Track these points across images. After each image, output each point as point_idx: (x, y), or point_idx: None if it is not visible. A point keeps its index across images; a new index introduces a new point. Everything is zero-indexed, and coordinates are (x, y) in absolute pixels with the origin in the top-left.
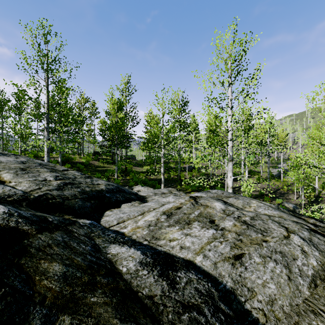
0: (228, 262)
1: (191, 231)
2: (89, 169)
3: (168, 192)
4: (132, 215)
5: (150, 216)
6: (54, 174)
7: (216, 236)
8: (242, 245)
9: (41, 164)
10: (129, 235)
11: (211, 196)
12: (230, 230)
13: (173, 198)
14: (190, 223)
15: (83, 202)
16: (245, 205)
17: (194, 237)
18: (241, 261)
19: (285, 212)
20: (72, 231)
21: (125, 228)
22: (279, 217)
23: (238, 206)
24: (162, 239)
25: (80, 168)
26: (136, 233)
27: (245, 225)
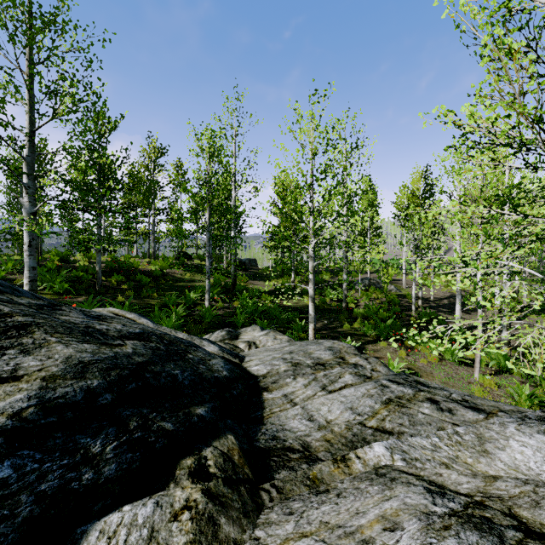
0: None
1: None
2: (159, 286)
3: (333, 358)
4: None
5: None
6: None
7: None
8: None
9: None
10: None
11: None
12: None
13: None
14: None
15: None
16: None
17: None
18: None
19: None
20: None
21: None
22: None
23: None
24: None
25: (143, 283)
26: None
27: None
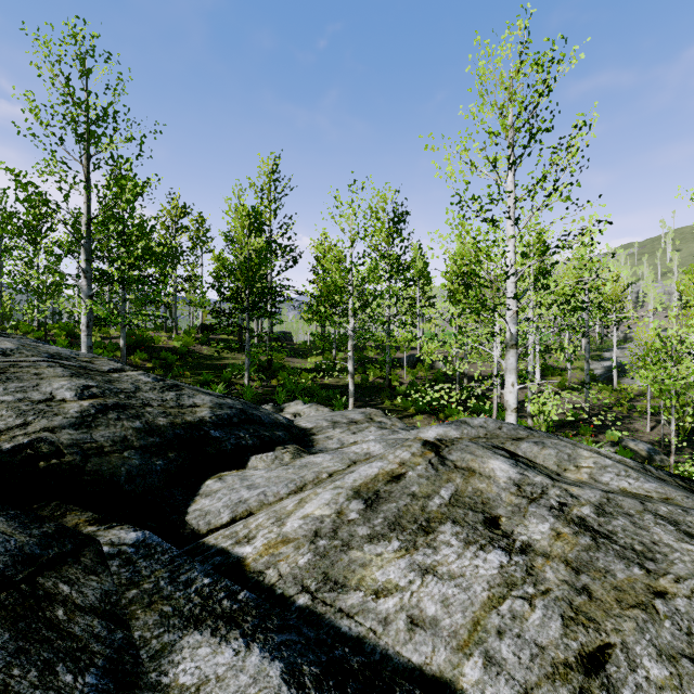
0: (566, 687)
1: (437, 557)
2: (187, 364)
3: (364, 418)
4: (272, 494)
5: (319, 502)
6: (78, 384)
7: (510, 577)
8: (597, 609)
9: (54, 357)
10: (256, 568)
11: (472, 436)
12: (549, 552)
13: (379, 442)
14: (431, 527)
15: (143, 460)
16: (564, 463)
17: (448, 580)
18: (607, 680)
19: (666, 481)
20: (51, 599)
21: (247, 543)
22: (663, 501)
23: (547, 467)
24: (352, 587)
25: (169, 361)
26: (277, 563)
27: (585, 535)
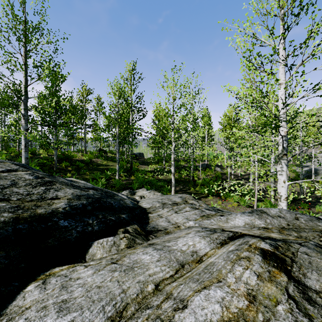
0: None
1: None
2: (89, 168)
3: (181, 201)
4: None
5: None
6: None
7: None
8: None
9: None
10: None
11: (276, 226)
12: None
13: (203, 238)
14: None
15: None
16: None
17: None
18: None
19: None
20: None
21: None
22: None
23: None
24: None
25: (80, 166)
26: None
27: None
